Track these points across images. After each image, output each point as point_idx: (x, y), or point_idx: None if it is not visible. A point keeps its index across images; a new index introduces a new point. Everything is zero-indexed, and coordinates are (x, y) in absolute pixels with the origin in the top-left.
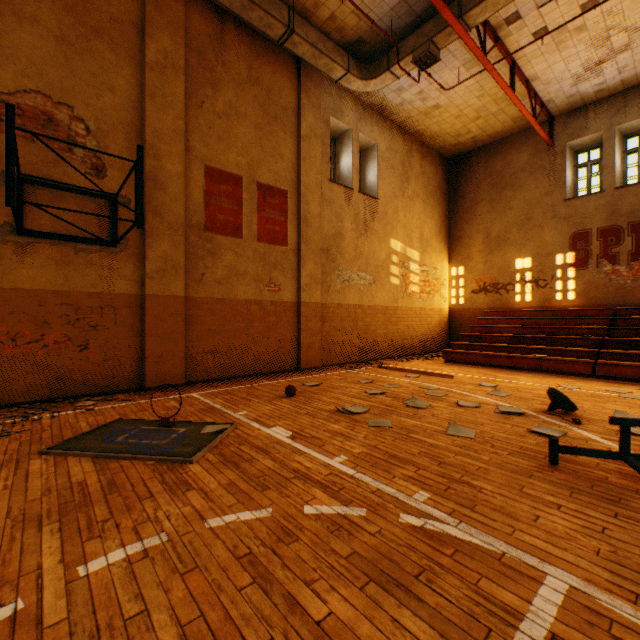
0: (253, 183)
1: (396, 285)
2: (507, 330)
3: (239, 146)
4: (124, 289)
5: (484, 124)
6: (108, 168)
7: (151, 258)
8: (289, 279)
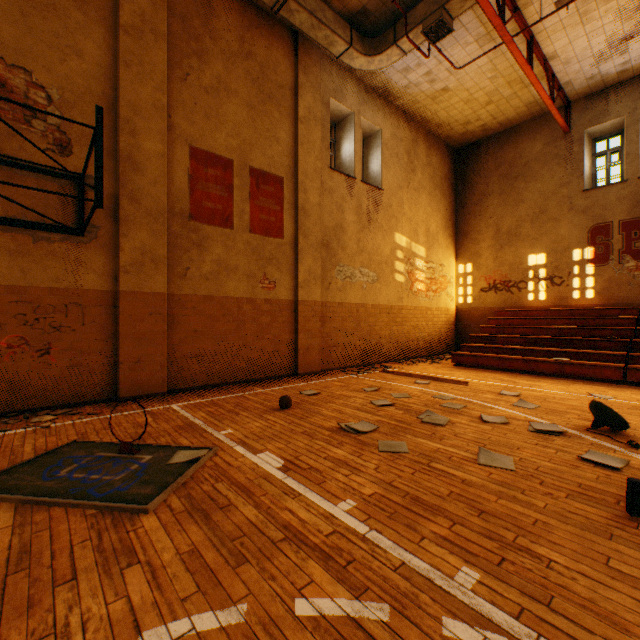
0: (245, 168)
1: (401, 283)
2: (521, 331)
3: (229, 126)
4: (94, 284)
5: (495, 110)
6: (74, 144)
7: (126, 249)
8: (285, 275)
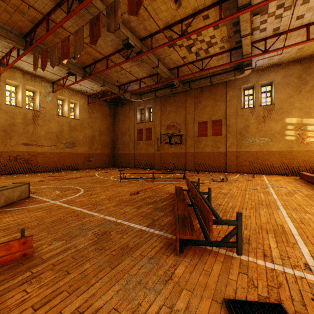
0: (210, 121)
1: (291, 140)
2: None
3: (206, 113)
4: (183, 151)
5: None
6: (181, 130)
7: (187, 145)
8: (223, 145)
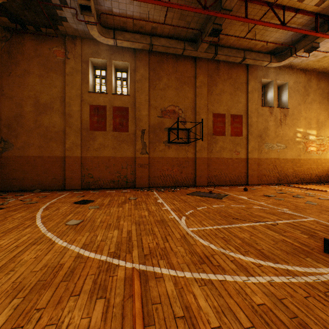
0: (229, 115)
1: (299, 148)
2: None
3: (224, 103)
4: (190, 156)
5: None
6: (186, 121)
7: (197, 146)
8: (243, 149)
